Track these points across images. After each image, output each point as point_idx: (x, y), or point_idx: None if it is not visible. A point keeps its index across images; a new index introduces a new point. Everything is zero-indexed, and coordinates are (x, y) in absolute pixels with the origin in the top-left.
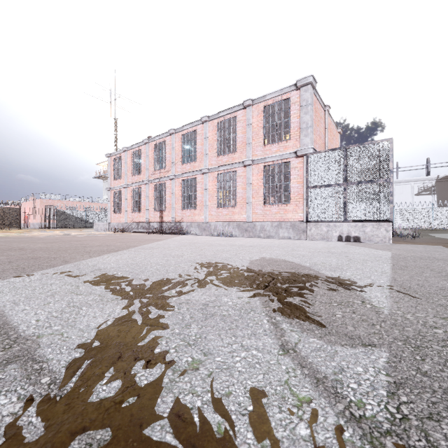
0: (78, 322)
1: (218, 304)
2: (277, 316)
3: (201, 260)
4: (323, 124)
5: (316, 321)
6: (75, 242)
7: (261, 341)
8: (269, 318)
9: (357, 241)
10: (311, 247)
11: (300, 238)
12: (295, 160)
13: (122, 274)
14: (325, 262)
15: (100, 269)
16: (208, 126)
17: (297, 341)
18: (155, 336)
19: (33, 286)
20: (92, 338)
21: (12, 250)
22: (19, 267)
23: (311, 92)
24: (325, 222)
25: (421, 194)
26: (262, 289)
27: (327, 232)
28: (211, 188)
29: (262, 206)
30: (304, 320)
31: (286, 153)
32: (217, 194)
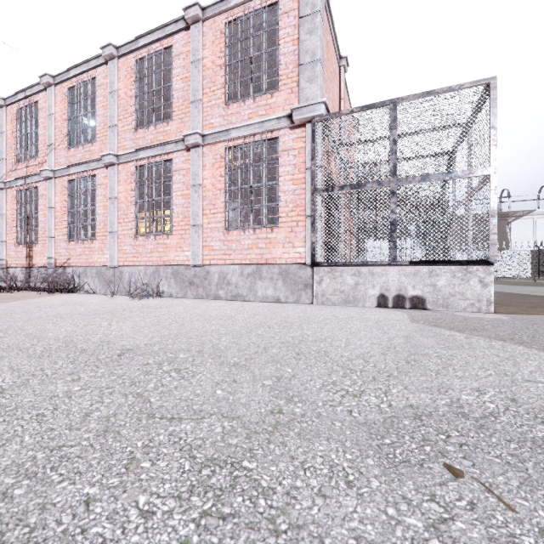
0: None
1: None
2: None
3: None
4: (338, 90)
5: None
6: None
7: None
8: None
9: (419, 306)
10: (343, 350)
11: (299, 300)
12: (289, 134)
13: None
14: None
15: None
16: (118, 68)
17: None
18: None
19: None
20: None
21: None
22: None
23: None
24: (350, 265)
25: None
26: None
27: (356, 286)
28: (124, 196)
29: (222, 232)
30: None
31: (271, 119)
32: (134, 208)
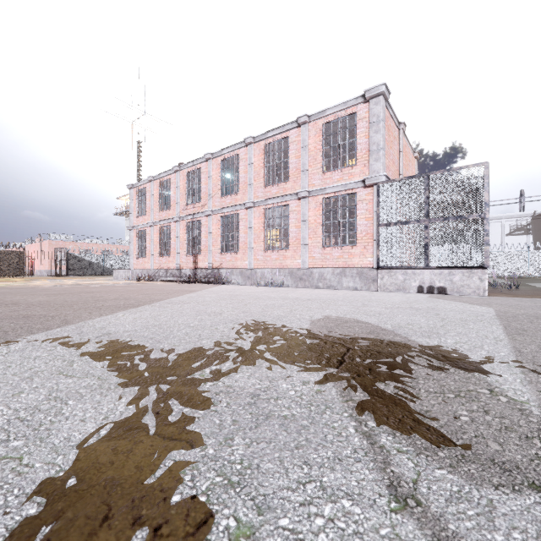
0: (55, 431)
1: (273, 395)
2: (368, 418)
3: (246, 320)
4: (397, 147)
5: (432, 430)
6: (85, 294)
7: (353, 477)
8: (356, 422)
9: (442, 292)
10: (386, 301)
11: (369, 289)
12: (363, 191)
13: (137, 342)
14: (411, 322)
15: (109, 334)
16: (254, 149)
17: (415, 475)
18: (174, 463)
19: (9, 362)
20: (68, 467)
21: (2, 306)
22: (2, 330)
23: (383, 105)
24: (401, 268)
25: (513, 235)
26: (336, 367)
27: (404, 281)
28: (257, 226)
29: (320, 248)
30: (414, 429)
31: (351, 182)
32: (264, 233)
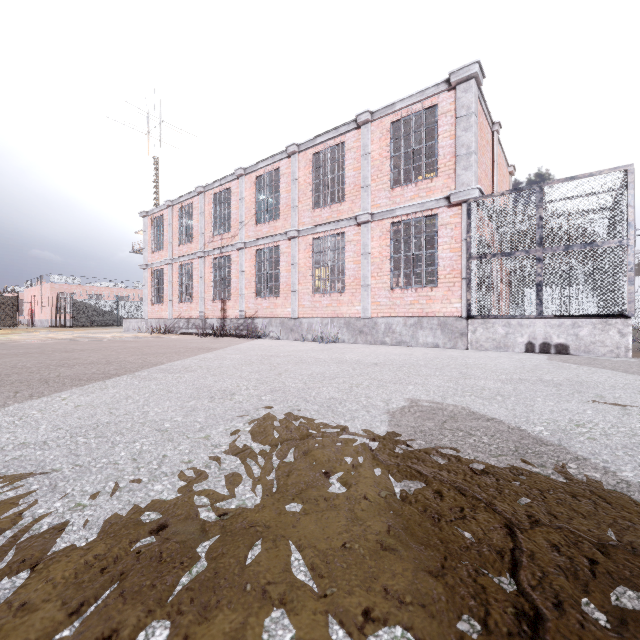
0: None
1: None
2: None
3: (272, 412)
4: (490, 155)
5: None
6: (59, 354)
7: None
8: None
9: (563, 352)
10: (492, 367)
11: (456, 346)
12: (447, 212)
13: (2, 489)
14: (575, 419)
15: None
16: (298, 160)
17: None
18: None
19: None
20: None
21: None
22: None
23: (476, 93)
24: (501, 318)
25: None
26: None
27: (506, 335)
28: (303, 262)
29: (388, 291)
30: None
31: (431, 200)
32: (312, 272)
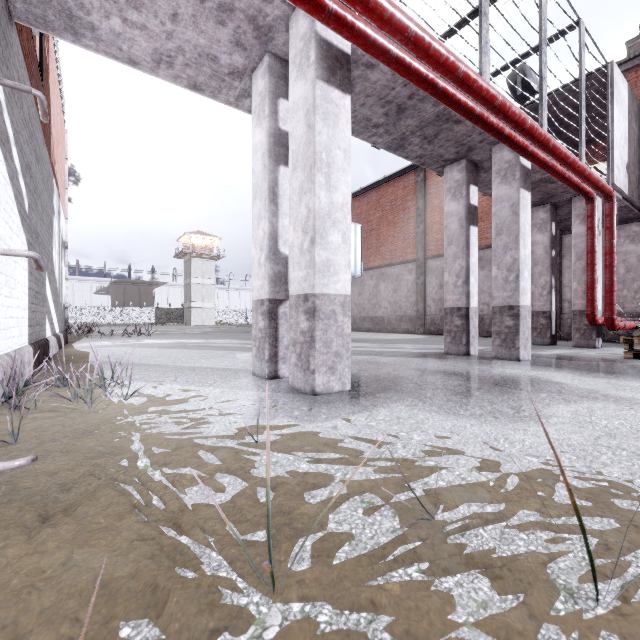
0: None
1: None
2: None
3: None
4: None
5: None
6: None
7: None
8: None
9: None
10: None
11: None
12: None
13: None
14: None
15: None
16: None
17: None
18: None
19: None
20: None
21: None
22: None
23: None
24: None
25: (99, 294)
26: None
27: None
28: None
29: None
30: None
31: None
32: None
